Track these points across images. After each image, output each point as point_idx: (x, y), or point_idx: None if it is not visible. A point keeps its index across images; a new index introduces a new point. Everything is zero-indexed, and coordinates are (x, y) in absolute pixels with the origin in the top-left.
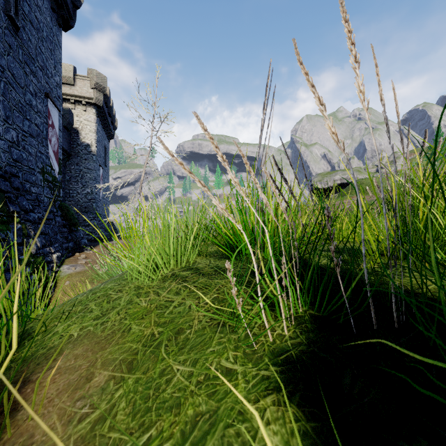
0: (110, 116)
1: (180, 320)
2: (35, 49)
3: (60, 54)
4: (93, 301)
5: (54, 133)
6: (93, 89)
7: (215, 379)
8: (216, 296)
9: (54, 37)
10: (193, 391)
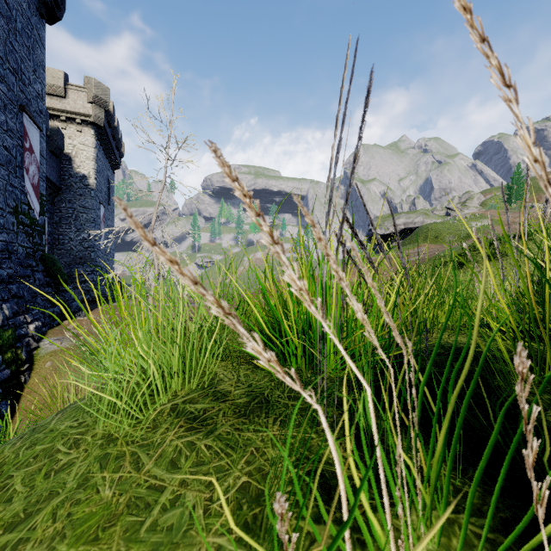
0: (115, 140)
1: None
2: (5, 44)
3: (43, 54)
4: (22, 467)
5: (33, 160)
6: (90, 103)
7: None
8: (245, 482)
9: (33, 30)
10: None
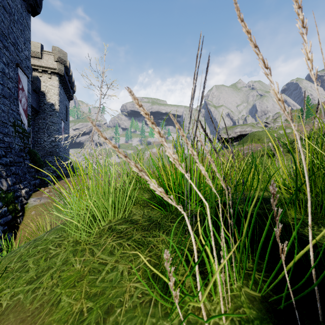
0: (70, 83)
1: (111, 291)
2: (8, 28)
3: (29, 34)
4: (32, 256)
5: (24, 95)
6: (56, 62)
7: None
8: (148, 260)
9: (23, 20)
10: None
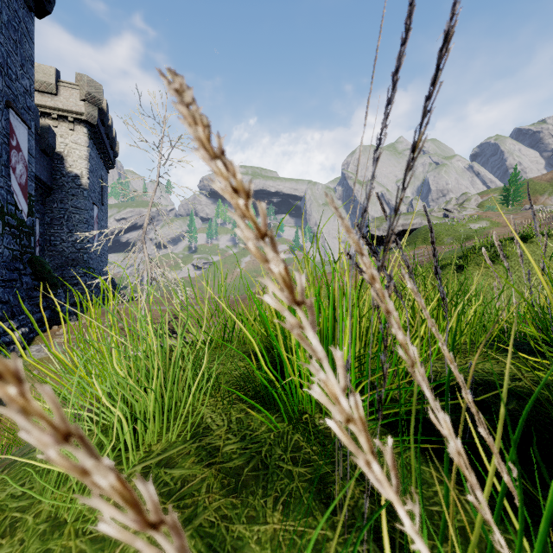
0: (108, 139)
1: None
2: None
3: (32, 49)
4: None
5: (21, 158)
6: (83, 101)
7: None
8: None
9: (20, 23)
10: None
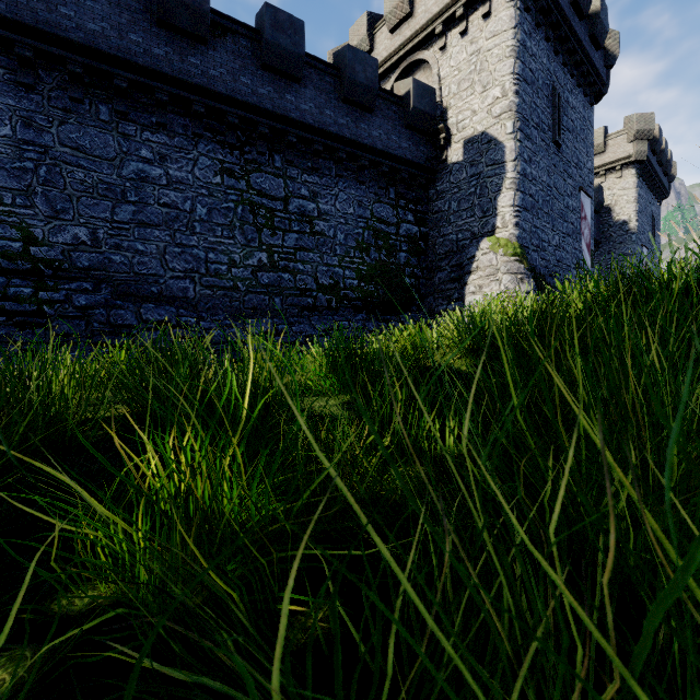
0: (660, 165)
1: None
2: (571, 151)
3: (592, 135)
4: None
5: (586, 225)
6: (631, 143)
7: None
8: None
9: (585, 123)
10: None
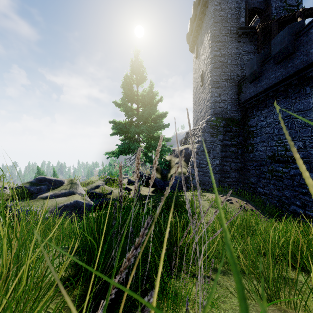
0: None
1: None
2: None
3: None
4: None
5: None
6: None
7: (220, 308)
8: None
9: None
10: (228, 310)
